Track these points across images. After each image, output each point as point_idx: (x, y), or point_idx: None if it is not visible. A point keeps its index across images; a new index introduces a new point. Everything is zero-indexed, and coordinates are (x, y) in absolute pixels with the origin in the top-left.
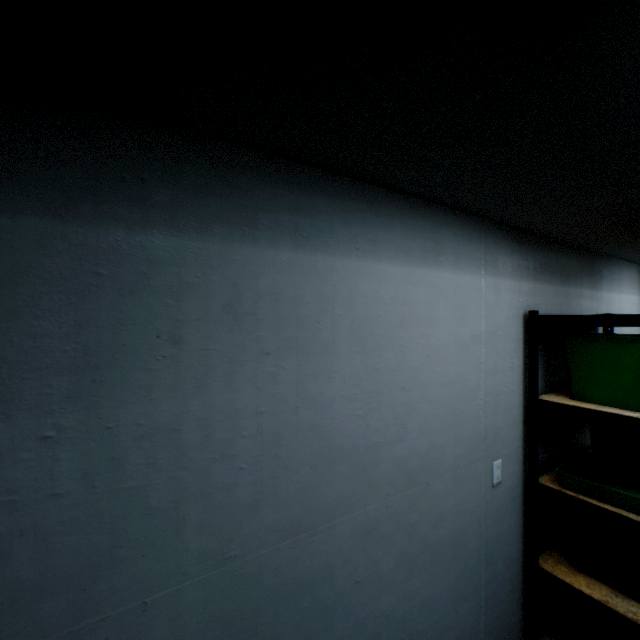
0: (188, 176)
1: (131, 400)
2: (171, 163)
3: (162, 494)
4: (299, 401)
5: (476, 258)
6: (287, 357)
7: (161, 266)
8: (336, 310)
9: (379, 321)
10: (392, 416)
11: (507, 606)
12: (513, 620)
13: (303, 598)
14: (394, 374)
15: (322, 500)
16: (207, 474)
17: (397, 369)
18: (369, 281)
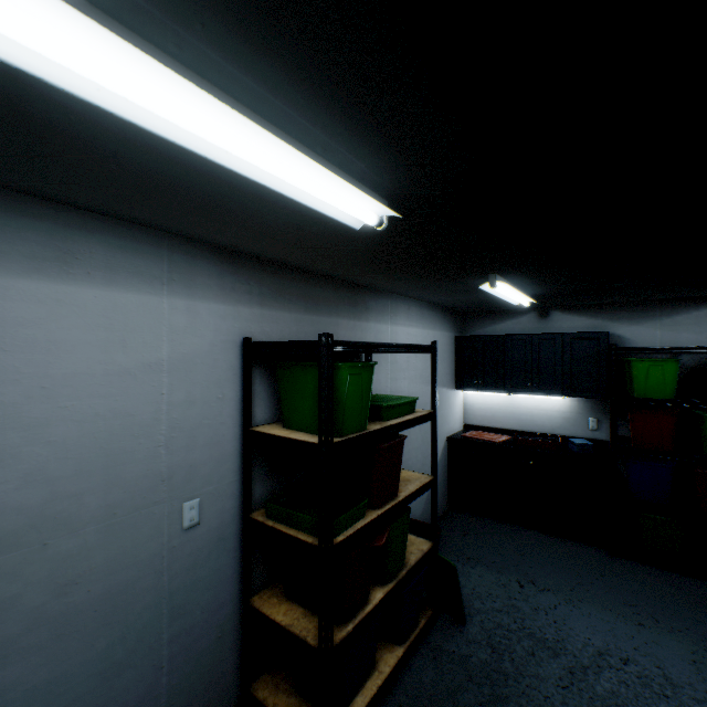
0: None
1: None
2: None
3: None
4: None
5: (153, 276)
6: None
7: None
8: None
9: None
10: None
11: (214, 656)
12: (225, 668)
13: None
14: None
15: None
16: None
17: None
18: None
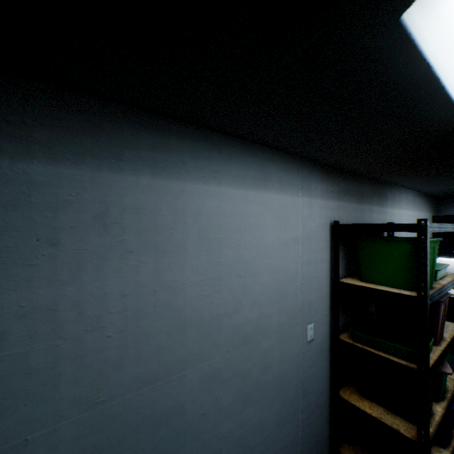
0: (64, 121)
1: (14, 288)
2: (49, 110)
3: (42, 358)
4: (157, 286)
5: (295, 184)
6: (147, 254)
7: (41, 187)
8: (187, 220)
9: (221, 228)
10: (231, 295)
11: (318, 424)
12: (323, 434)
13: (160, 428)
14: (232, 265)
15: (175, 357)
16: (80, 341)
17: (235, 262)
18: (213, 200)
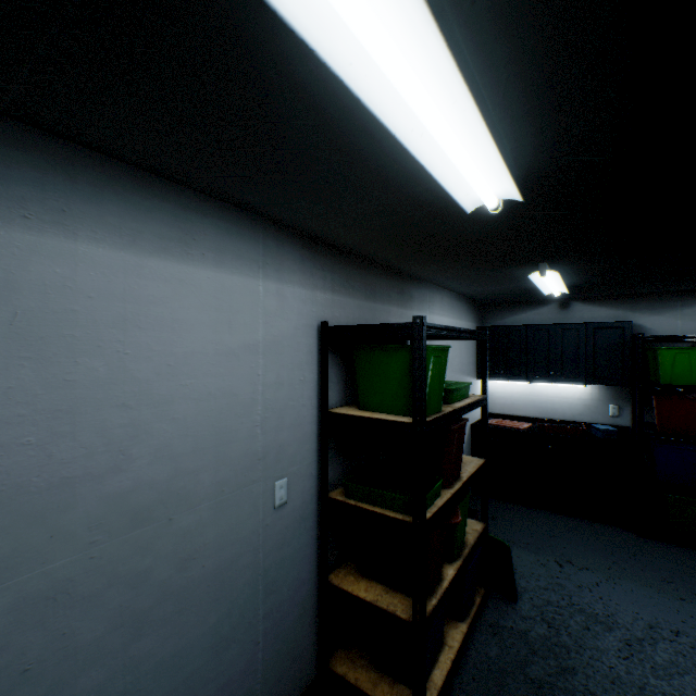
0: None
1: None
2: None
3: None
4: None
5: (251, 259)
6: None
7: None
8: None
9: (75, 318)
10: (102, 441)
11: (297, 632)
12: (305, 645)
13: None
14: (106, 388)
15: None
16: None
17: (112, 381)
18: (53, 264)
